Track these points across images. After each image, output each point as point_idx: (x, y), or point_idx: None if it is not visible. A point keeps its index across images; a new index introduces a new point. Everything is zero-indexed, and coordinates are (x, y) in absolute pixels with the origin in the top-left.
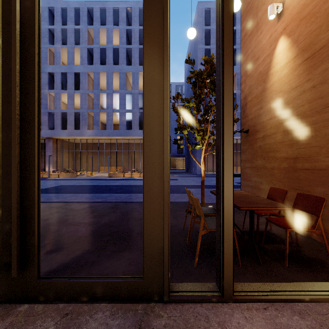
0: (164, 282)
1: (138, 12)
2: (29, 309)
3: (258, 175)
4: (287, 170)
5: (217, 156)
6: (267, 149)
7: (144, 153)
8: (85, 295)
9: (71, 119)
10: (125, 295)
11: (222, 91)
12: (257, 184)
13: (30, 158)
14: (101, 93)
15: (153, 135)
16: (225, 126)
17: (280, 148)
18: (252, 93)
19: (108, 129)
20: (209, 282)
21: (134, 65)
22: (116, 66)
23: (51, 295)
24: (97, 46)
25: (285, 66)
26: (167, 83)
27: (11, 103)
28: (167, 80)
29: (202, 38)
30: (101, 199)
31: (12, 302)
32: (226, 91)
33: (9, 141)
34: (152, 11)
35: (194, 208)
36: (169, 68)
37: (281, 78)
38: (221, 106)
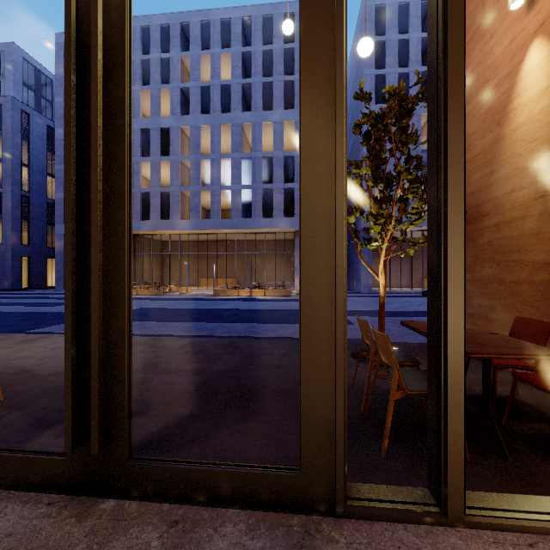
0: (336, 481)
1: (261, 23)
2: (117, 507)
3: (486, 294)
4: (548, 285)
5: (432, 260)
6: (504, 247)
7: (301, 256)
8: (202, 493)
9: (156, 203)
10: (268, 498)
11: (444, 141)
12: (484, 311)
13: (117, 264)
14: (202, 159)
15: (317, 225)
16: (449, 205)
17: (534, 245)
18: (472, 146)
19: (213, 218)
20: (414, 486)
21: (255, 111)
22: (226, 114)
23: (149, 488)
24: (196, 84)
25: (544, 93)
26: (343, 133)
27: (89, 178)
28: (343, 127)
29: (371, 58)
30: (205, 331)
31: (91, 494)
32: (452, 142)
33: (86, 238)
34: (316, 9)
35: (373, 351)
36: (345, 106)
37: (535, 117)
38: (442, 169)
